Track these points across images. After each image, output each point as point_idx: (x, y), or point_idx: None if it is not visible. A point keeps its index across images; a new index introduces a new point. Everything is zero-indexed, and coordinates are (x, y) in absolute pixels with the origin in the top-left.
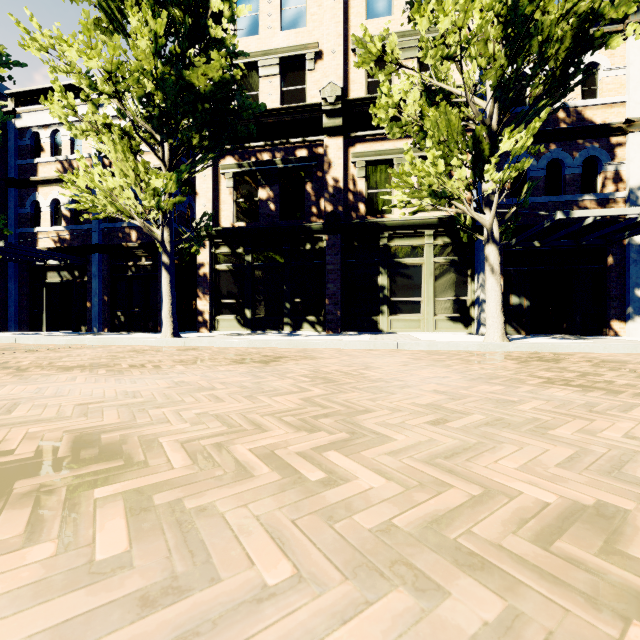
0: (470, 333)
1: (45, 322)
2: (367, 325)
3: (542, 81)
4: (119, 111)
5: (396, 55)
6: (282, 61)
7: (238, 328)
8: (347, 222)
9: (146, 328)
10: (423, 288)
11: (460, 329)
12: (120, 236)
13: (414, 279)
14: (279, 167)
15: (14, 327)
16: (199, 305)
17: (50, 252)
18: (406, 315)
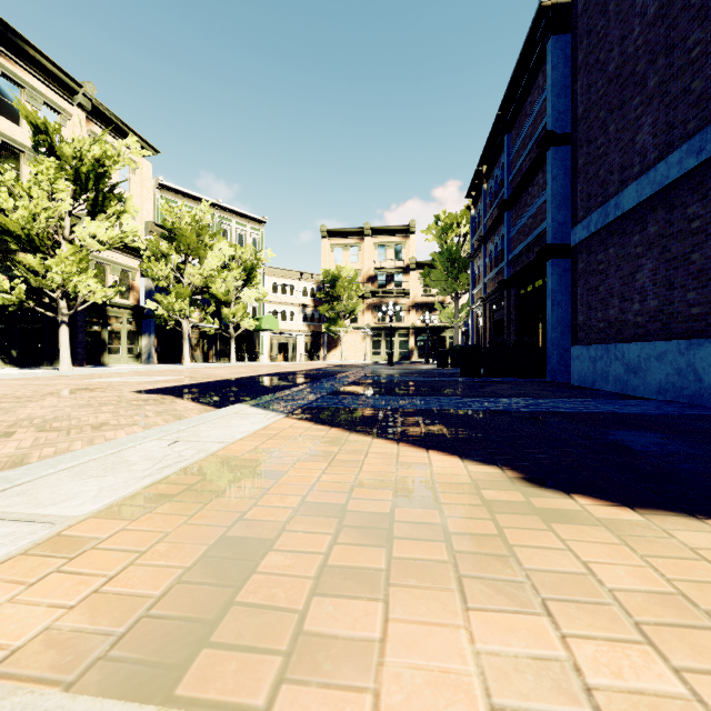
0: (142, 364)
1: None
2: (97, 361)
3: (200, 284)
4: None
5: (166, 253)
6: None
7: (3, 366)
8: None
9: None
10: (123, 341)
11: (137, 362)
12: None
13: (118, 335)
14: None
15: None
16: None
17: None
18: (114, 355)
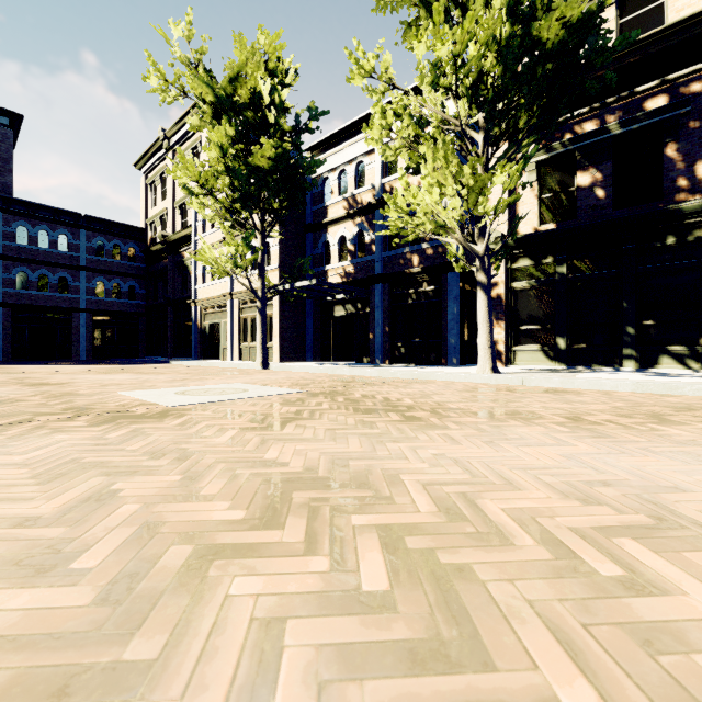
0: None
1: (333, 353)
2: None
3: None
4: (417, 123)
5: None
6: None
7: (544, 362)
8: None
9: (427, 360)
10: None
11: None
12: (401, 263)
13: None
14: (614, 134)
15: (310, 358)
16: None
17: (344, 286)
18: None
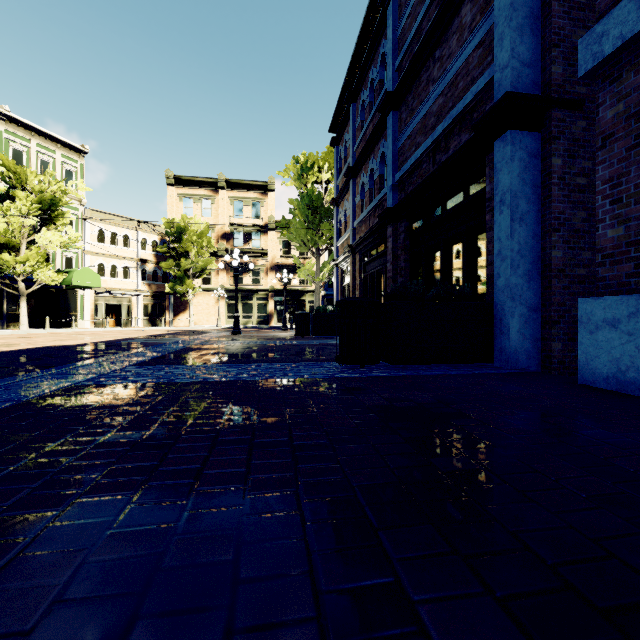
0: None
1: None
2: None
3: None
4: None
5: None
6: None
7: None
8: None
9: None
10: None
11: None
12: None
13: None
14: None
15: None
16: None
17: None
18: None
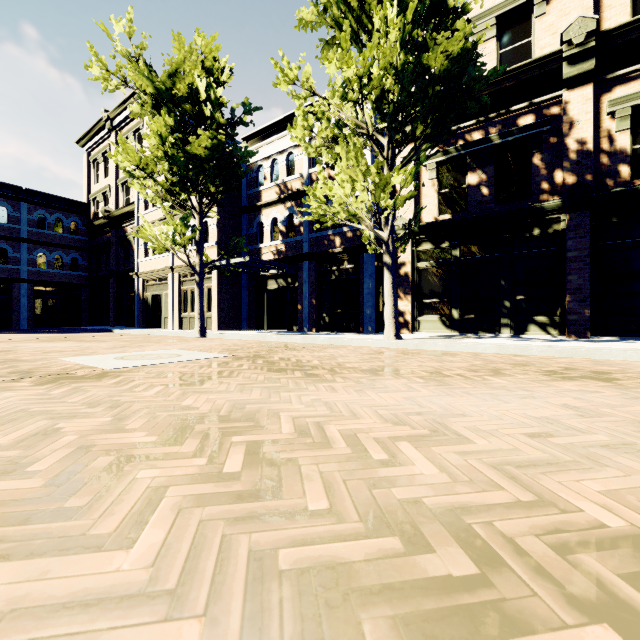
0: None
1: (266, 322)
2: (634, 328)
3: None
4: (336, 124)
5: None
6: (498, 20)
7: (442, 330)
8: (602, 193)
9: (348, 328)
10: None
11: None
12: (325, 243)
13: None
14: (495, 144)
15: (246, 326)
16: (399, 305)
17: (276, 263)
18: None
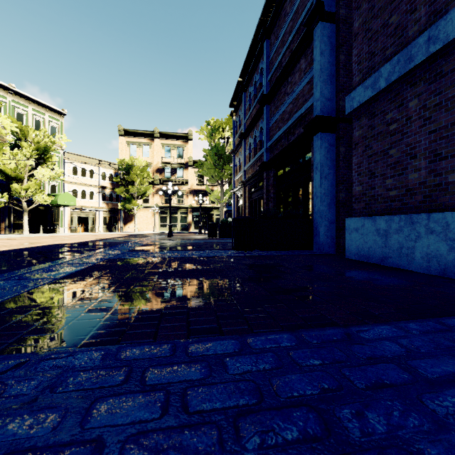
0: None
1: None
2: None
3: None
4: None
5: None
6: None
7: None
8: None
9: None
10: None
11: None
12: None
13: None
14: None
15: None
16: None
17: None
18: None
